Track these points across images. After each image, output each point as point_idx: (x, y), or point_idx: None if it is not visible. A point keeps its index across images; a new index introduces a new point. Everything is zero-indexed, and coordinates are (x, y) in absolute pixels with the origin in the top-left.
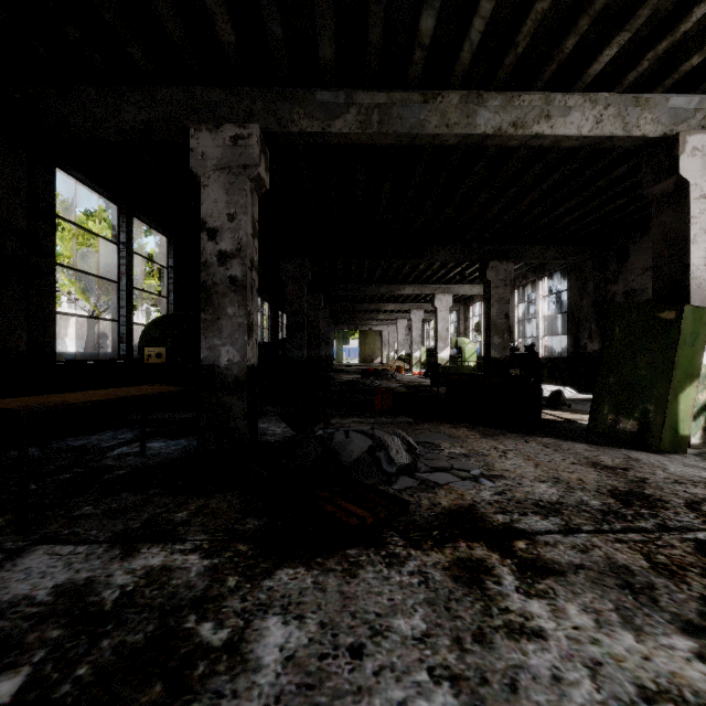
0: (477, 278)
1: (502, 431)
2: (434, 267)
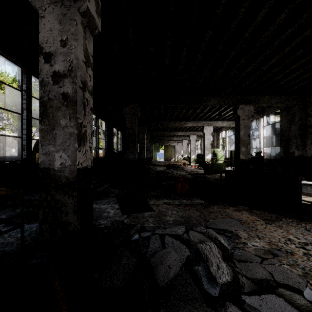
0: (226, 117)
1: (276, 216)
2: (204, 111)
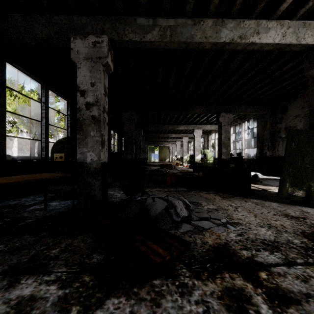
0: (213, 122)
1: (232, 196)
2: (194, 116)
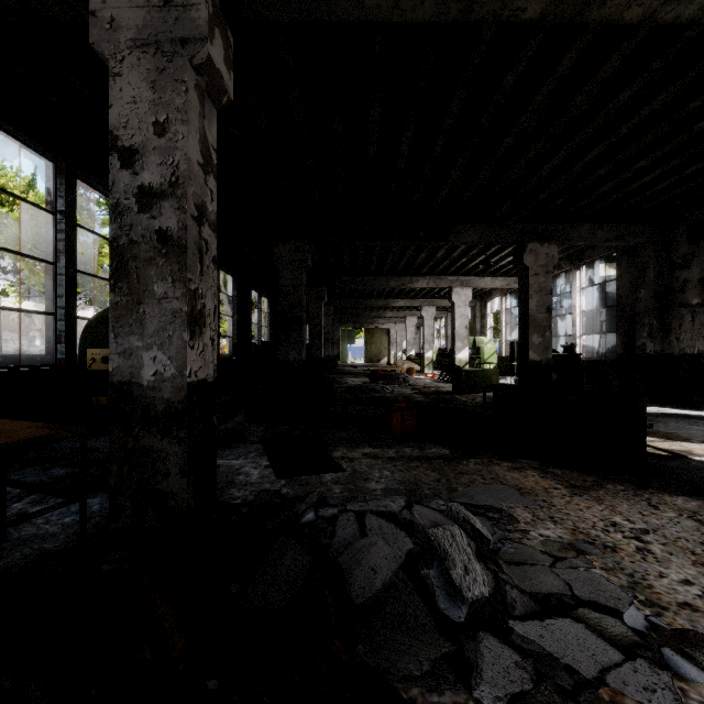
0: (500, 269)
1: (595, 479)
2: (453, 255)
